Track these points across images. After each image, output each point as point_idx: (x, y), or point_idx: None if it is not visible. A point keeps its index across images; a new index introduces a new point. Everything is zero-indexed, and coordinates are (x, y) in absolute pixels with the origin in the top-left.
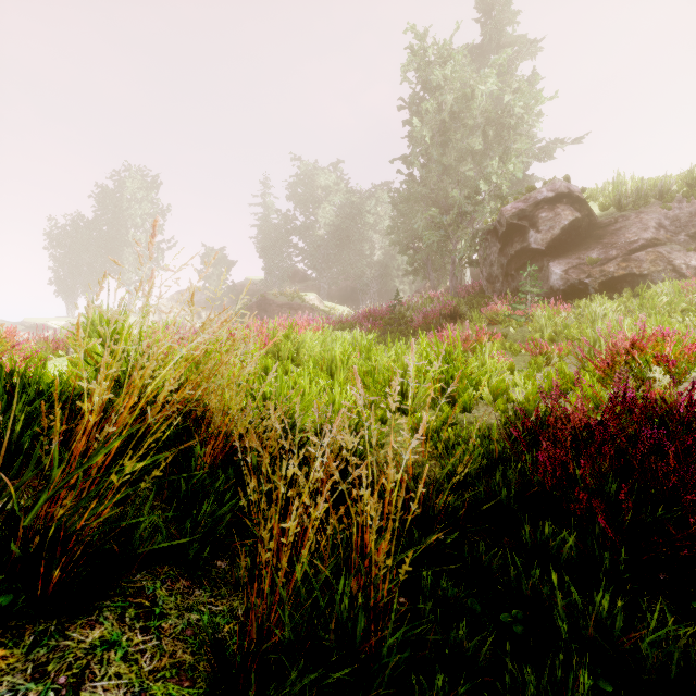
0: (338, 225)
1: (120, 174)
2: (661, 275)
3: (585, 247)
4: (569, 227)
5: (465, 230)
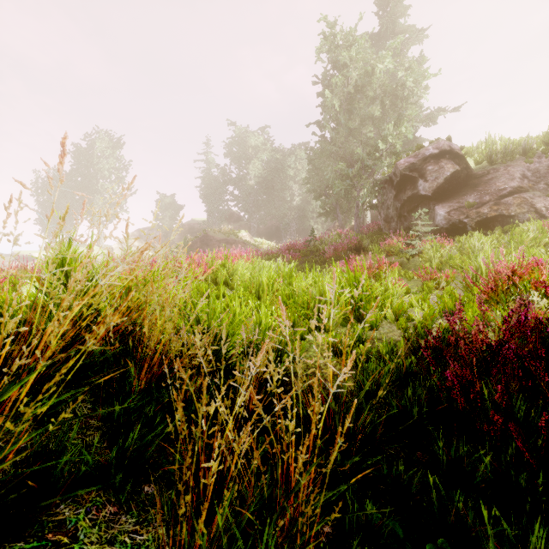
0: (265, 177)
1: (91, 136)
2: (526, 216)
3: (464, 193)
4: (450, 178)
5: (367, 180)
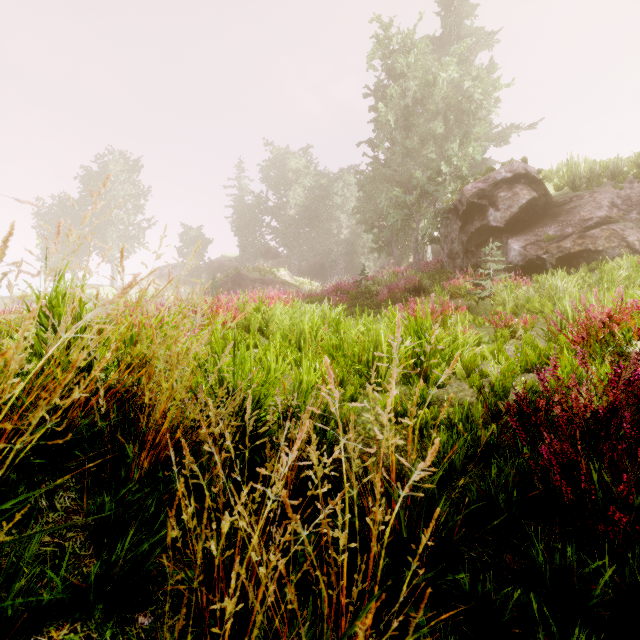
0: (308, 206)
1: (103, 157)
2: (615, 251)
3: (542, 225)
4: (526, 206)
5: (428, 208)
